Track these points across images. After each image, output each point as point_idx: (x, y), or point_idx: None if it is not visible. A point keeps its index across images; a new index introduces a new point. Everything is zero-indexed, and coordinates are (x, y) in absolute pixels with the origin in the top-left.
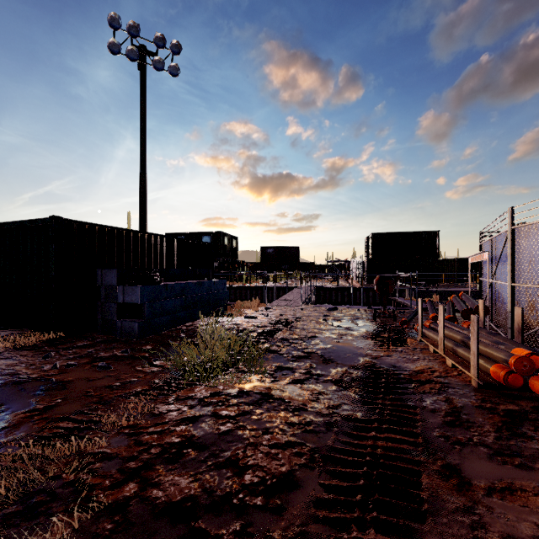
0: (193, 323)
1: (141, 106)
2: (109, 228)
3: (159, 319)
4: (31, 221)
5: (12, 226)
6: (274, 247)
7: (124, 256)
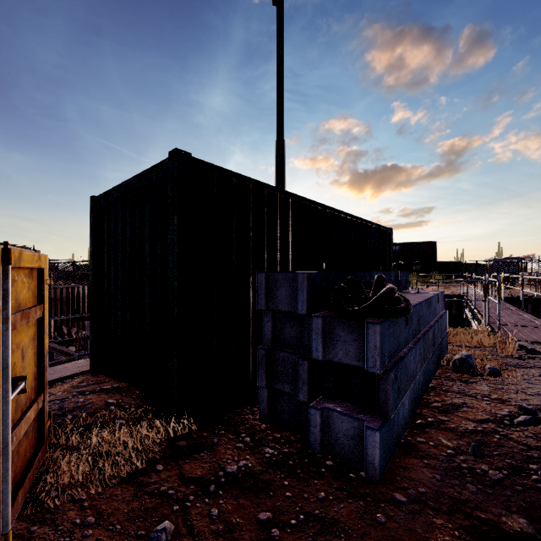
0: (444, 399)
1: (278, 48)
2: (268, 190)
3: (401, 403)
4: (140, 178)
5: (116, 195)
6: (400, 243)
7: (289, 247)
